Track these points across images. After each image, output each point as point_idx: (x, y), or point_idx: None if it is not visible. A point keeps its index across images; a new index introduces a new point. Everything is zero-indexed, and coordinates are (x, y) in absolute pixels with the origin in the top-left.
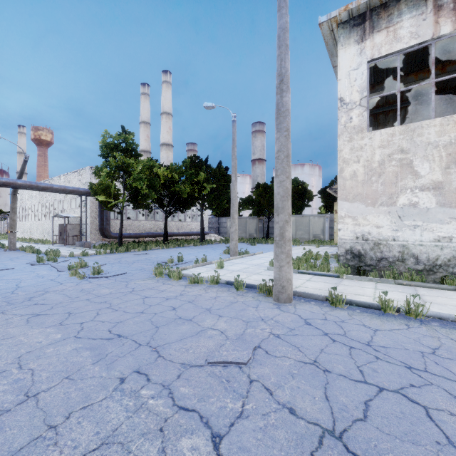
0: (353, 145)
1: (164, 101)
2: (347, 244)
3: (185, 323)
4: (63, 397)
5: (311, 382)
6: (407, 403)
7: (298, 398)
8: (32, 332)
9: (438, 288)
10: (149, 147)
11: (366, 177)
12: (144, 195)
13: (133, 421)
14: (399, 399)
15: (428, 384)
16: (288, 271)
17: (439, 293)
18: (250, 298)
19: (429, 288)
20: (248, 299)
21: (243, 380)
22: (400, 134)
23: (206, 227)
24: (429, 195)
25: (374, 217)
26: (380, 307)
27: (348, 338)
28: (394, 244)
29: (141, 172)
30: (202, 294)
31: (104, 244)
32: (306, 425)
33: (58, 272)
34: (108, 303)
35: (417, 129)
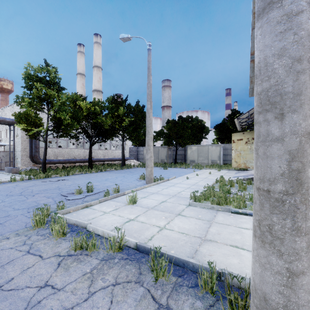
0: None
1: (95, 57)
2: None
3: None
4: None
5: None
6: None
7: None
8: None
9: None
10: (84, 93)
11: None
12: (67, 125)
13: None
14: None
15: None
16: None
17: None
18: None
19: None
20: None
21: None
22: None
23: (128, 154)
24: None
25: None
26: None
27: None
28: None
29: (64, 103)
30: (75, 309)
31: (31, 169)
32: None
33: None
34: None
35: None
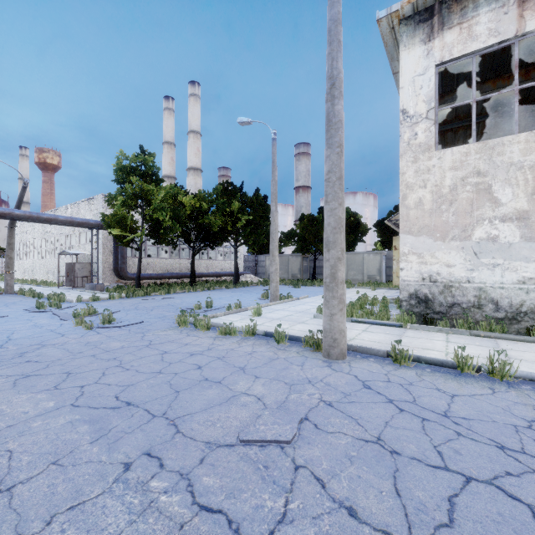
0: (418, 167)
1: (191, 117)
2: (411, 286)
3: (213, 386)
4: (46, 491)
5: (376, 469)
6: (506, 500)
7: (360, 493)
8: (18, 399)
9: (524, 341)
10: (173, 171)
11: (434, 206)
12: (166, 228)
13: (137, 528)
14: (493, 494)
15: (529, 471)
16: (341, 321)
17: (526, 347)
18: (294, 354)
19: (512, 340)
20: (291, 355)
21: (286, 465)
22: (475, 153)
23: (242, 266)
24: (511, 227)
25: (444, 254)
26: (456, 365)
27: (419, 406)
28: (468, 286)
29: (163, 200)
30: (235, 348)
31: (119, 286)
32: (371, 533)
33: (61, 321)
34: (118, 360)
35: (497, 146)
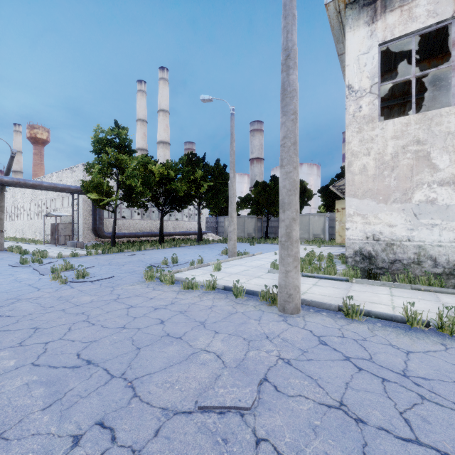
0: (362, 137)
1: (161, 98)
2: (356, 244)
3: (173, 342)
4: None
5: (343, 444)
6: None
7: None
8: None
9: None
10: (145, 145)
11: (377, 171)
12: (138, 193)
13: None
14: None
15: None
16: (295, 277)
17: None
18: (251, 308)
19: (451, 294)
20: (249, 309)
21: (246, 439)
22: (415, 123)
23: (204, 227)
24: (449, 190)
25: (386, 215)
26: (405, 320)
27: (377, 364)
28: (409, 244)
29: (135, 168)
30: (196, 303)
31: (97, 244)
32: None
33: (40, 275)
34: (86, 314)
35: (436, 117)
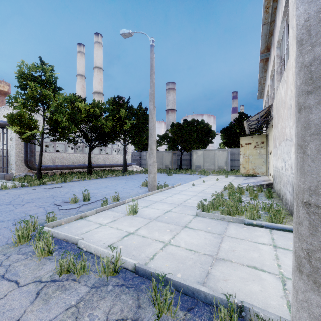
0: None
1: (96, 57)
2: None
3: None
4: None
5: None
6: None
7: None
8: None
9: None
10: (84, 95)
11: None
12: (64, 128)
13: None
14: None
15: None
16: None
17: None
18: None
19: None
20: None
21: None
22: None
23: (130, 159)
24: None
25: None
26: None
27: None
28: None
29: (60, 104)
30: None
31: (25, 175)
32: None
33: None
34: None
35: None
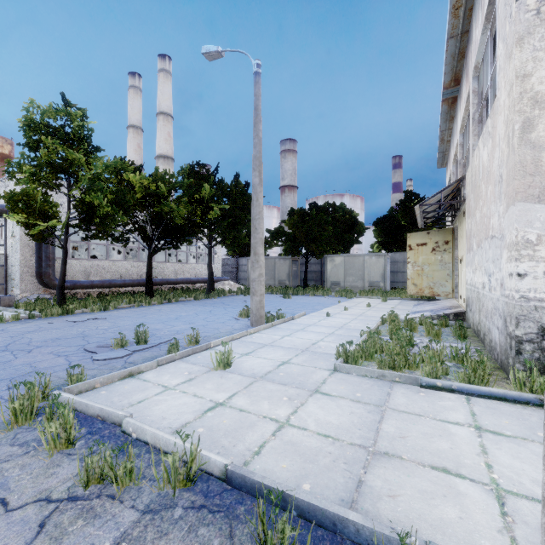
0: None
1: (160, 97)
2: (544, 311)
3: None
4: None
5: None
6: None
7: None
8: None
9: None
10: (140, 160)
11: None
12: (105, 217)
13: None
14: None
15: None
16: None
17: None
18: None
19: None
20: None
21: None
22: None
23: (219, 271)
24: None
25: None
26: None
27: None
28: None
29: (98, 176)
30: None
31: (37, 299)
32: None
33: None
34: None
35: None
